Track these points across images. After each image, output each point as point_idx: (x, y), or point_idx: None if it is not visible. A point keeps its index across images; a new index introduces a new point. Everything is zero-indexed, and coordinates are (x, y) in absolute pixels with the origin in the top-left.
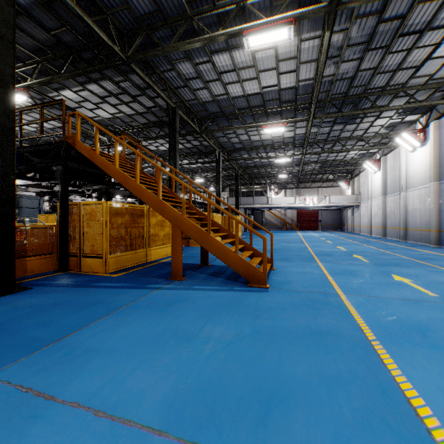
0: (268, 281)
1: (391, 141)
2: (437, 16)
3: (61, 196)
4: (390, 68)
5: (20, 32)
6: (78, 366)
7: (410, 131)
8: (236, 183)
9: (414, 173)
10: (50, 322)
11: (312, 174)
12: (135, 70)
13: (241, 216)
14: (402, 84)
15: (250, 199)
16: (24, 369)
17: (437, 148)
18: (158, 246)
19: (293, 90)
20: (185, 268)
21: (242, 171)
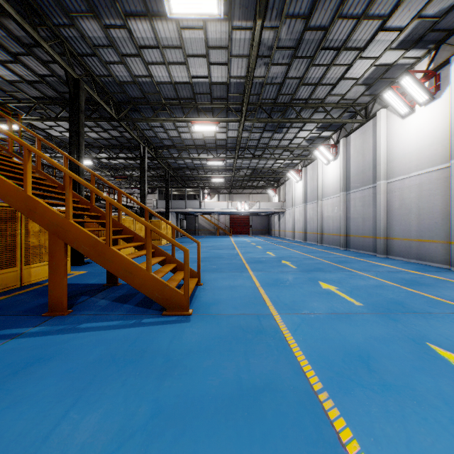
0: (192, 303)
1: (311, 153)
2: (351, 37)
3: None
4: (312, 81)
5: None
6: None
7: (325, 146)
8: (166, 184)
9: (328, 183)
10: None
11: (244, 180)
12: (4, 7)
13: (173, 220)
14: (321, 100)
15: (182, 203)
16: None
17: (346, 163)
18: (45, 262)
19: (224, 86)
20: (81, 291)
21: (173, 172)
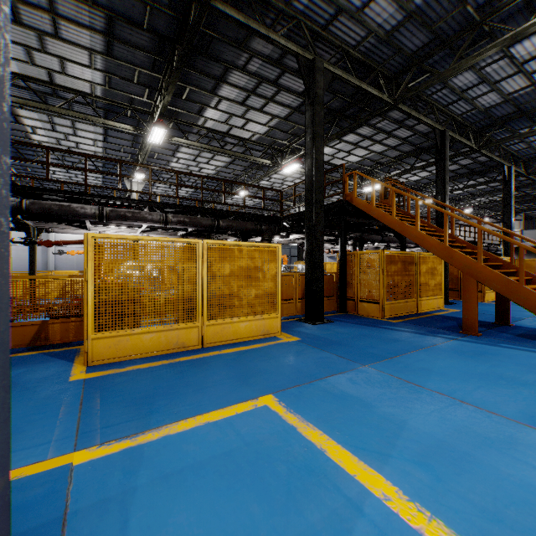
0: None
1: None
2: None
3: (341, 247)
4: None
5: (302, 116)
6: (423, 375)
7: None
8: None
9: None
10: (373, 346)
11: None
12: (401, 109)
13: None
14: None
15: None
16: (384, 368)
17: None
18: (428, 297)
19: None
20: None
21: None
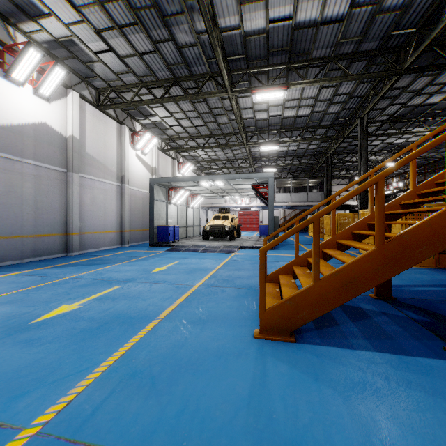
0: None
1: None
2: None
3: None
4: None
5: None
6: None
7: None
8: None
9: None
10: None
11: None
12: None
13: None
14: None
15: None
16: None
17: None
18: None
19: None
20: None
21: None
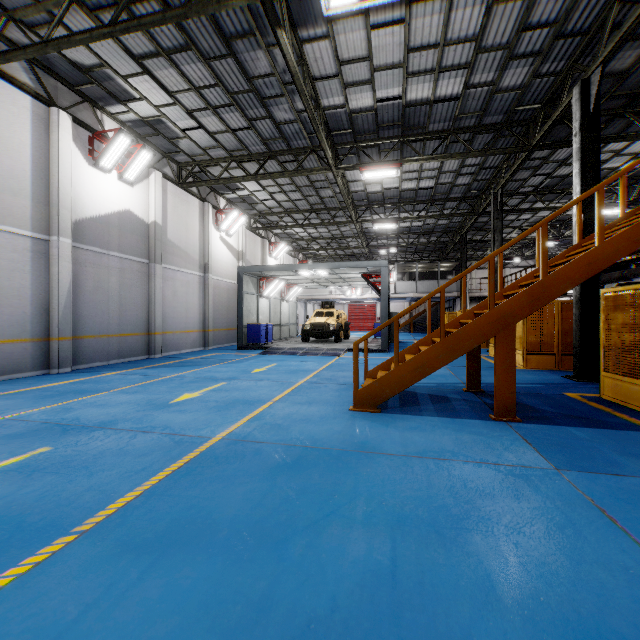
0: None
1: None
2: None
3: None
4: None
5: None
6: None
7: None
8: None
9: None
10: None
11: None
12: None
13: None
14: None
15: None
16: None
17: None
18: None
19: None
20: (520, 409)
21: None
